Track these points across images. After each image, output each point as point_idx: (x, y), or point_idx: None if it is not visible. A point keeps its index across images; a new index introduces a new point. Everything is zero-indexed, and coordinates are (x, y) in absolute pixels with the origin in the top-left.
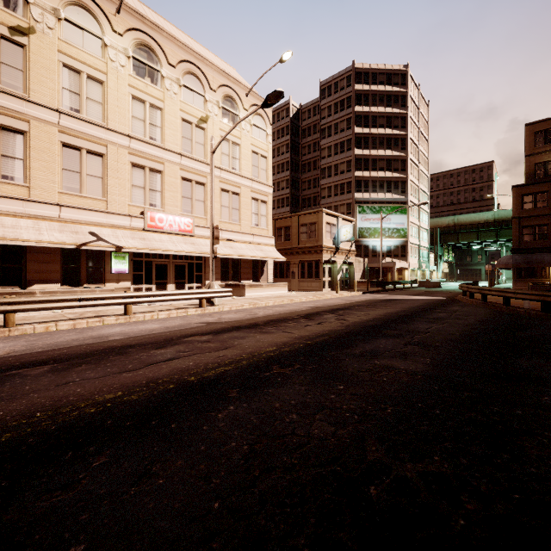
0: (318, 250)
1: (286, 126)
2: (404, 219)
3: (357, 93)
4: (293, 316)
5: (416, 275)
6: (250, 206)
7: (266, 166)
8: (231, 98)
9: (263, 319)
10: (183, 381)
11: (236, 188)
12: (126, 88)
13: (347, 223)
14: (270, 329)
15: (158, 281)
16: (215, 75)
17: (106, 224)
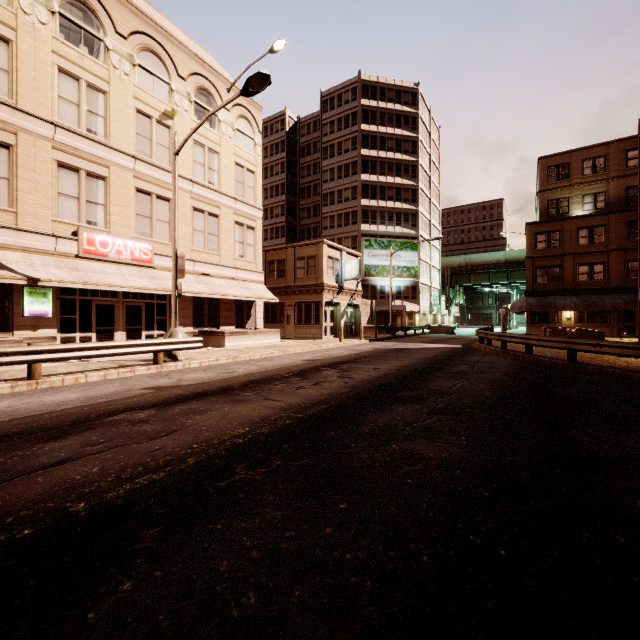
0: (318, 289)
1: (281, 140)
2: (414, 256)
3: (364, 109)
4: (282, 374)
5: (427, 320)
6: (233, 232)
7: (254, 183)
8: (207, 92)
9: (242, 380)
10: (58, 516)
11: (214, 209)
12: (48, 55)
13: (352, 258)
14: (248, 395)
15: (101, 327)
16: (185, 58)
17: (14, 246)
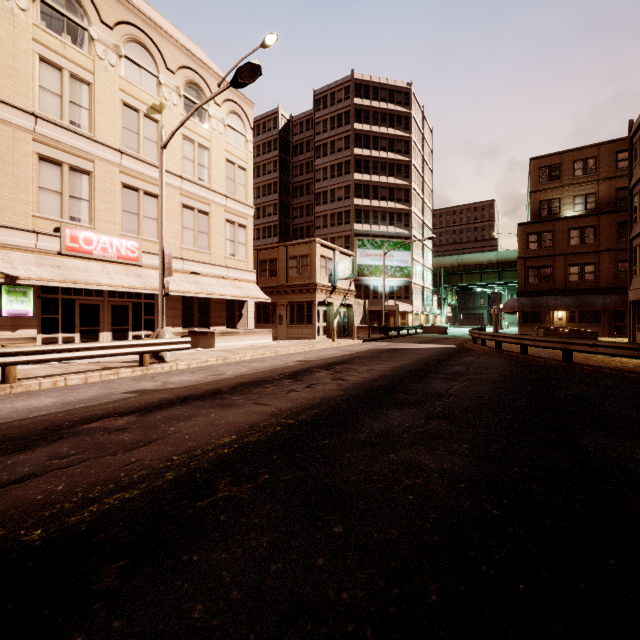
0: (310, 288)
1: (273, 139)
2: (407, 256)
3: (357, 108)
4: (274, 375)
5: (420, 320)
6: (224, 230)
7: (245, 181)
8: (196, 86)
9: (231, 382)
10: (7, 548)
11: (204, 206)
12: (28, 43)
13: (345, 257)
14: (236, 399)
15: (85, 327)
16: (174, 51)
17: None
